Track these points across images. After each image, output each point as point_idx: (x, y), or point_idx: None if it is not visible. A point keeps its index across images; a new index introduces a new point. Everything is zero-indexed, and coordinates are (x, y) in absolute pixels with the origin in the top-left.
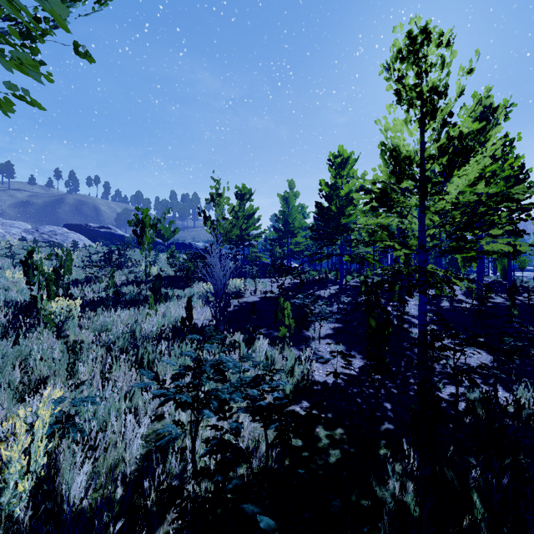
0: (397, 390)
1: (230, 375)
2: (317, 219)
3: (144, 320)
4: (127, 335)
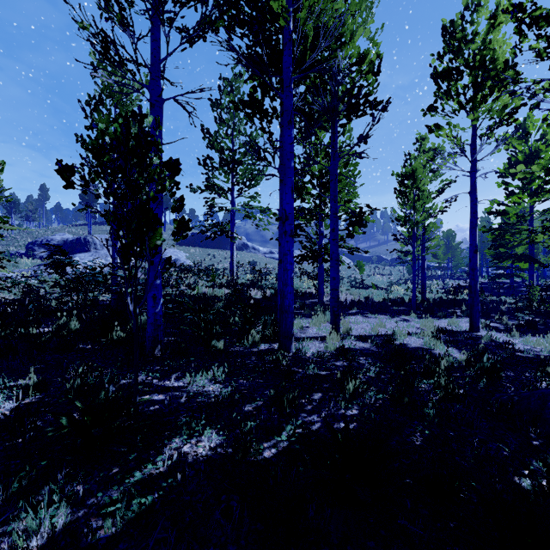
0: None
1: None
2: None
3: None
4: None
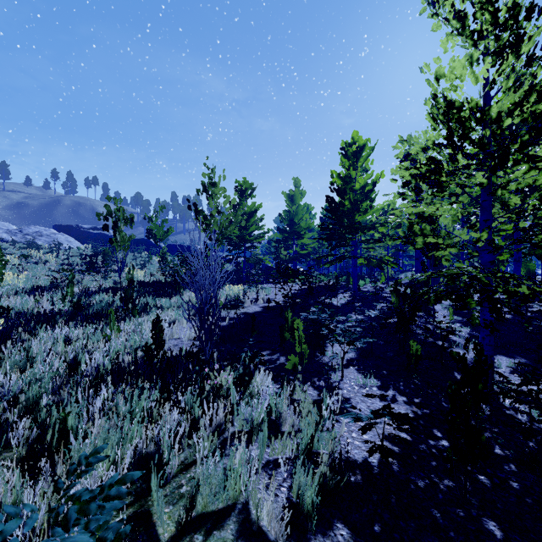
0: (488, 478)
1: (200, 475)
2: (328, 217)
3: (97, 346)
4: (47, 380)
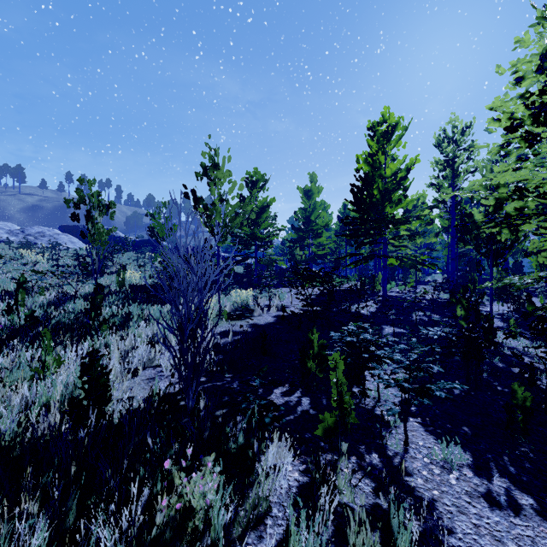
0: None
1: None
2: (352, 210)
3: (10, 392)
4: None
